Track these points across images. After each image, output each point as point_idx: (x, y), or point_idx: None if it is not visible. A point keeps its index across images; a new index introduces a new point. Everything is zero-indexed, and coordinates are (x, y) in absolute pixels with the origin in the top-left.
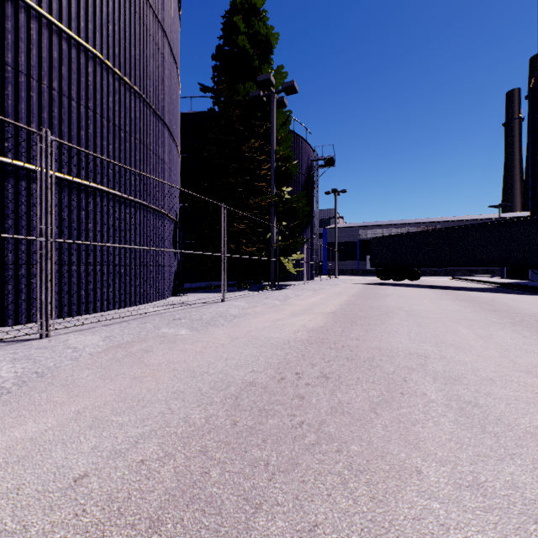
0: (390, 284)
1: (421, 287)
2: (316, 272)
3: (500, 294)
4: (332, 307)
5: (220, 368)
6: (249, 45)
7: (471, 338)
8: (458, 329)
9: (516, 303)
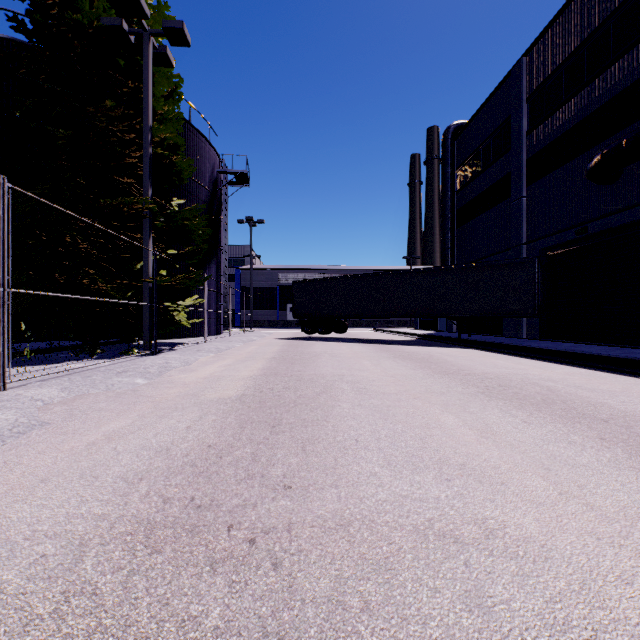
0: (316, 338)
1: (351, 342)
2: (224, 325)
3: (430, 348)
4: (240, 384)
5: None
6: None
7: (472, 438)
8: (440, 418)
9: (454, 358)
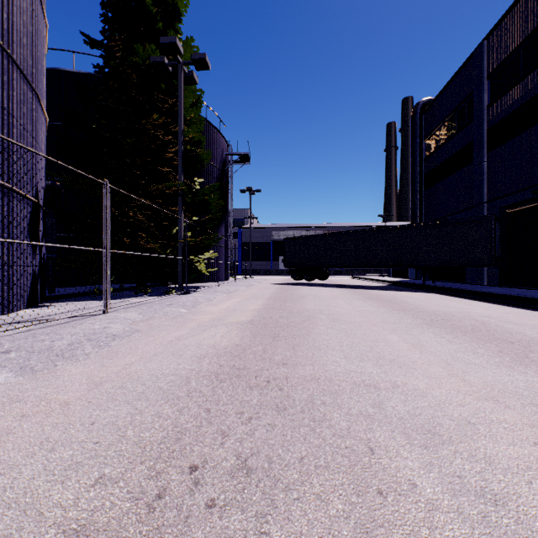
0: (303, 284)
1: (331, 287)
2: (231, 273)
3: (396, 292)
4: (249, 313)
5: (22, 486)
6: (150, 1)
7: (405, 348)
8: (387, 336)
9: (414, 300)
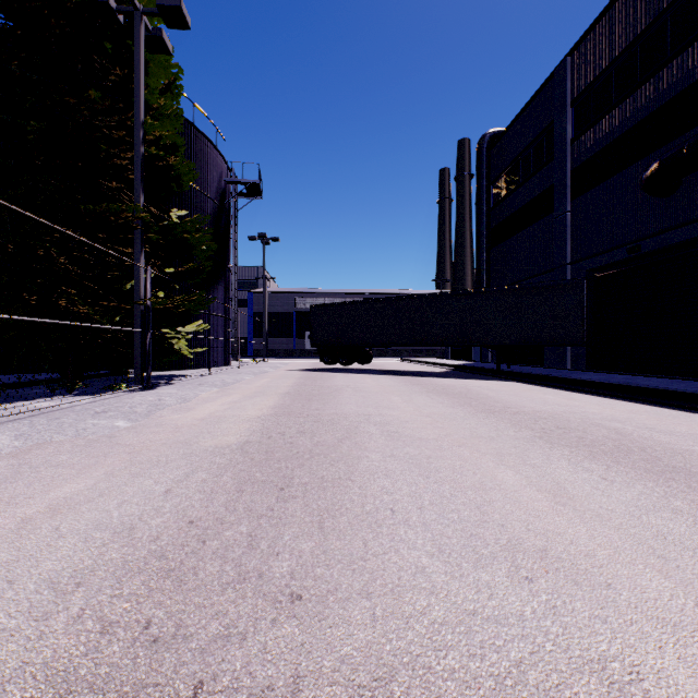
0: (337, 370)
1: (377, 374)
2: (233, 354)
3: (466, 380)
4: (245, 427)
5: None
6: None
7: (545, 506)
8: (496, 474)
9: (496, 393)
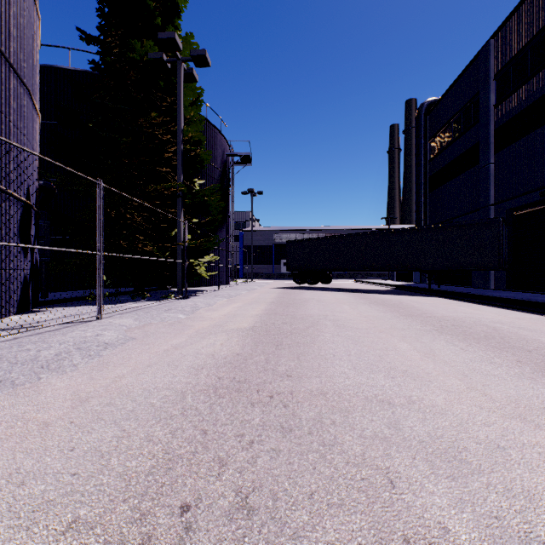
0: (306, 288)
1: (334, 291)
2: (232, 276)
3: (402, 296)
4: (250, 319)
5: None
6: None
7: (417, 357)
8: (396, 344)
9: (421, 305)
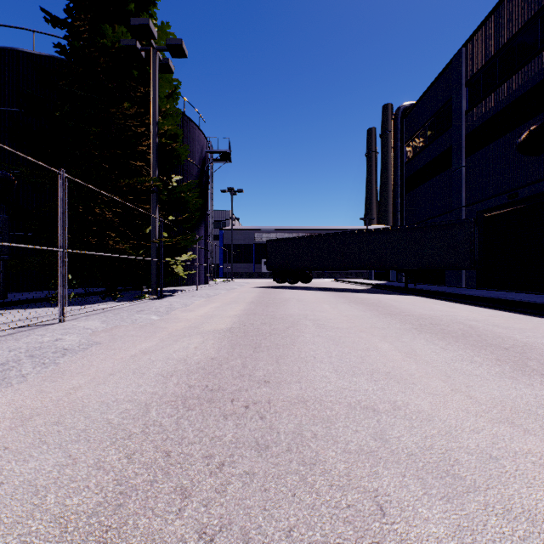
0: (286, 287)
1: (314, 290)
2: (211, 276)
3: (380, 295)
4: (228, 320)
5: None
6: None
7: (399, 358)
8: (378, 344)
9: (399, 303)
